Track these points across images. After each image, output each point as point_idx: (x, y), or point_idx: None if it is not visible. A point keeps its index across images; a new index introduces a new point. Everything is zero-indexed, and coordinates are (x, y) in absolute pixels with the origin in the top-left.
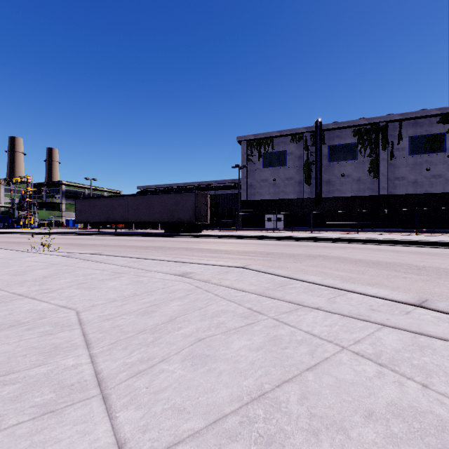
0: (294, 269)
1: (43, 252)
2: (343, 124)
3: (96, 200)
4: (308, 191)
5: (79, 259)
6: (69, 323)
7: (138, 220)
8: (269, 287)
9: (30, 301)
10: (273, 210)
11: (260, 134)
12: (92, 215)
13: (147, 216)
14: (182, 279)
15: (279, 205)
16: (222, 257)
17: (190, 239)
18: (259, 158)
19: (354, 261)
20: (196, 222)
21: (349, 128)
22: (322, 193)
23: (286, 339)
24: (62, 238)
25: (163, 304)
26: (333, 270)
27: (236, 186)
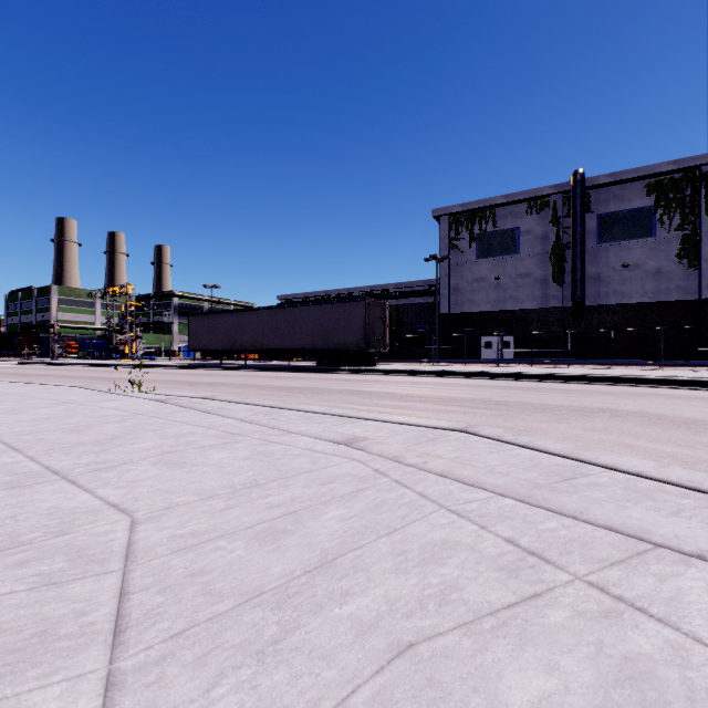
0: (559, 434)
1: (131, 393)
2: (626, 174)
3: (217, 317)
4: (559, 296)
5: (179, 406)
6: (106, 551)
7: (277, 346)
8: (537, 480)
9: (64, 487)
10: (496, 330)
11: (472, 202)
12: (212, 339)
13: (291, 340)
14: (347, 452)
15: (506, 320)
16: (413, 407)
17: (357, 376)
18: (470, 243)
19: (682, 422)
20: (366, 349)
21: (639, 181)
22: (585, 298)
23: (674, 684)
24: (170, 374)
25: (307, 514)
26: (646, 440)
27: (430, 292)
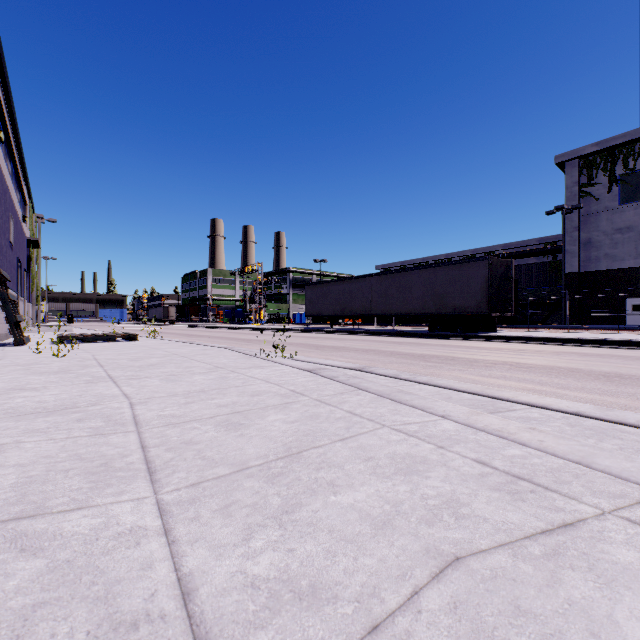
0: None
1: (274, 358)
2: None
3: (329, 286)
4: None
5: (338, 381)
6: None
7: (386, 312)
8: None
9: None
10: None
11: (614, 137)
12: (325, 306)
13: (400, 305)
14: None
15: None
16: None
17: (485, 344)
18: (609, 188)
19: None
20: (488, 314)
21: None
22: None
23: None
24: (292, 336)
25: None
26: None
27: (547, 250)
